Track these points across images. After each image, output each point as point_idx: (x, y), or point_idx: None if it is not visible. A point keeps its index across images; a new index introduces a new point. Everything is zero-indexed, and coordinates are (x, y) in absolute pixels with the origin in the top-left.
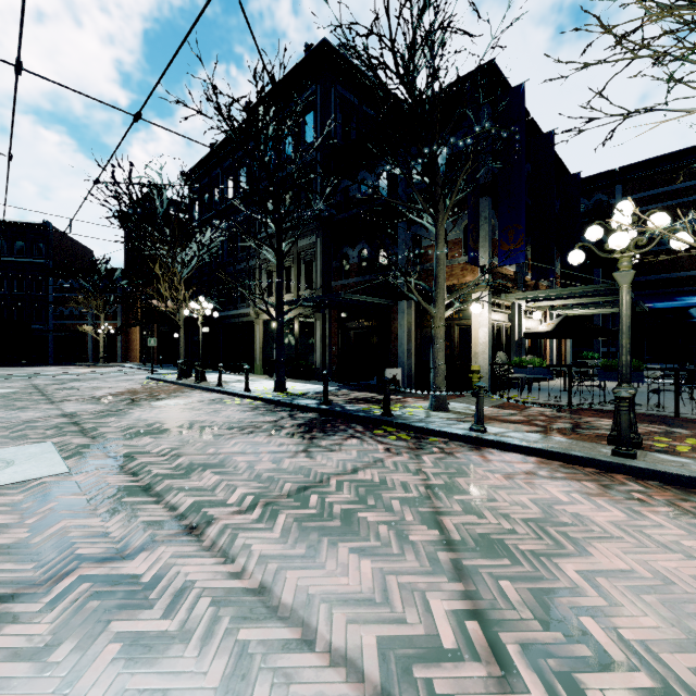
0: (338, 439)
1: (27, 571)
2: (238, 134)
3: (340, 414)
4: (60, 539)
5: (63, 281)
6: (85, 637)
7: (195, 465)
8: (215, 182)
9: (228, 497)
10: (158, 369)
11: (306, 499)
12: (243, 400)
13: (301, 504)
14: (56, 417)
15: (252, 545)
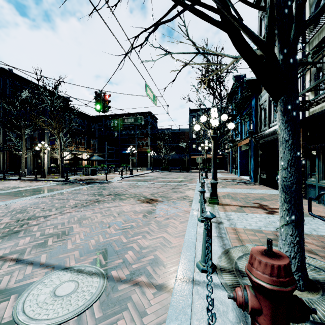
0: None
1: None
2: None
3: None
4: None
5: None
6: None
7: None
8: None
9: None
10: None
11: None
12: None
13: None
14: None
15: None
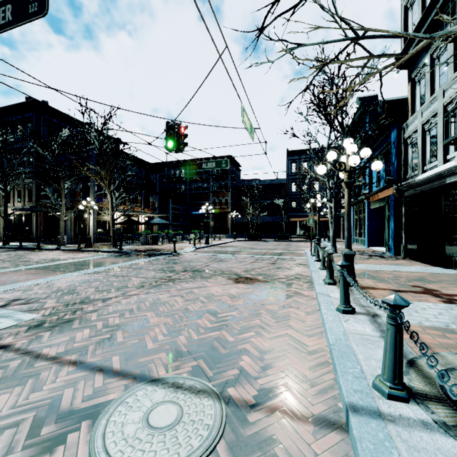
0: (14, 251)
1: None
2: None
3: (24, 248)
4: None
5: None
6: None
7: None
8: None
9: None
10: None
11: None
12: None
13: None
14: None
15: None
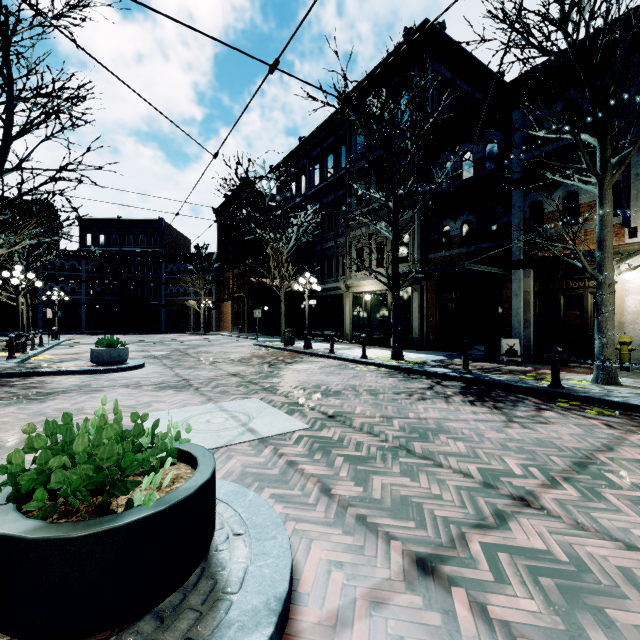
0: (530, 411)
1: (415, 529)
2: (327, 125)
3: (494, 384)
4: (398, 497)
5: (172, 265)
6: (599, 626)
7: (418, 429)
8: (302, 171)
9: (507, 467)
10: (253, 337)
11: (604, 478)
12: (366, 367)
13: (607, 483)
14: (228, 376)
15: (628, 529)
